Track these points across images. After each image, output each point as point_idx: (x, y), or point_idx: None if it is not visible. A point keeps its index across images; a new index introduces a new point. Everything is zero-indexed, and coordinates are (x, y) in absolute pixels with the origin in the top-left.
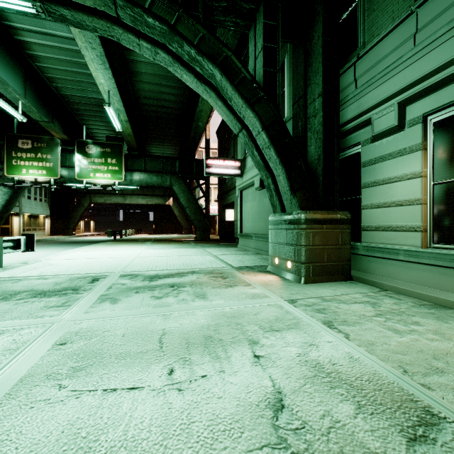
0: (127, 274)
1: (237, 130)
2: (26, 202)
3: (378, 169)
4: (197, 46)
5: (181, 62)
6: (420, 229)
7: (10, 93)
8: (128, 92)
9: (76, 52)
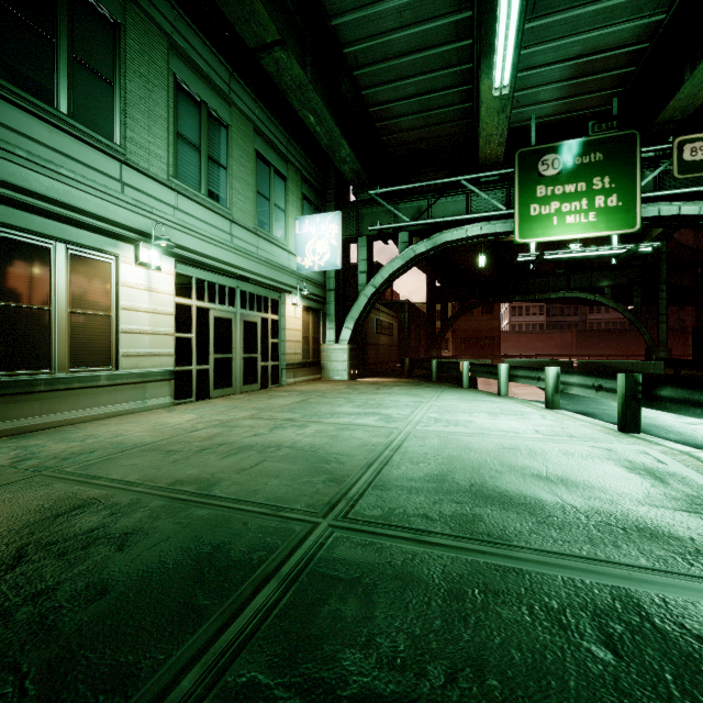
0: None
1: None
2: None
3: None
4: None
5: None
6: None
7: None
8: None
9: None
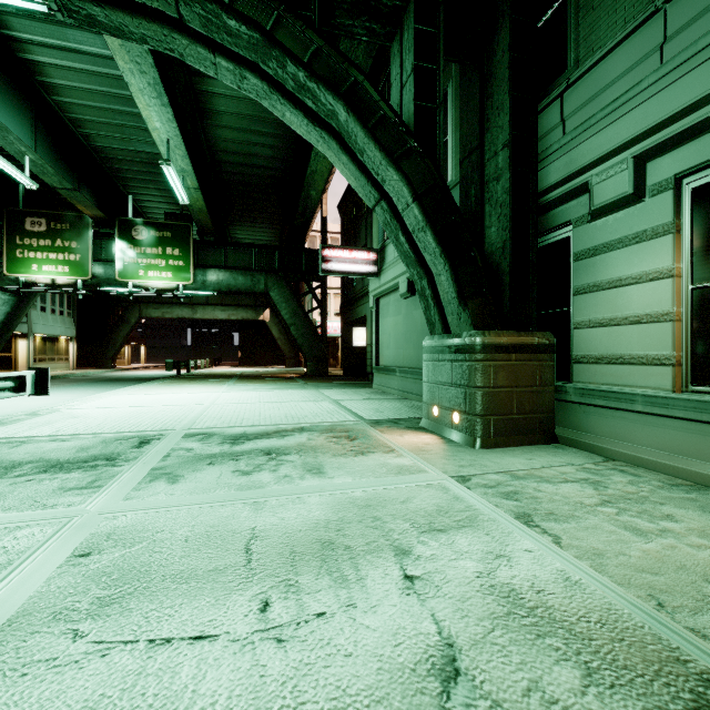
0: (196, 433)
1: (373, 202)
2: (39, 316)
3: (600, 264)
4: (308, 65)
5: (282, 91)
6: (670, 362)
7: (11, 145)
8: (198, 143)
9: (116, 79)
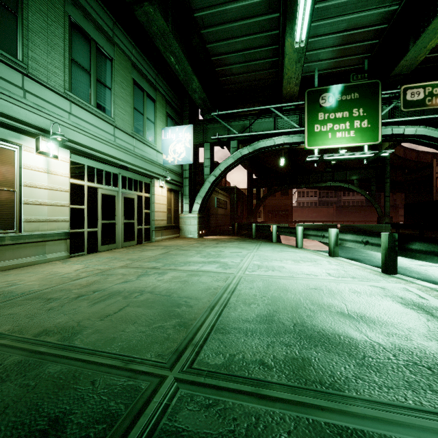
0: None
1: None
2: None
3: None
4: None
5: None
6: None
7: None
8: None
9: None
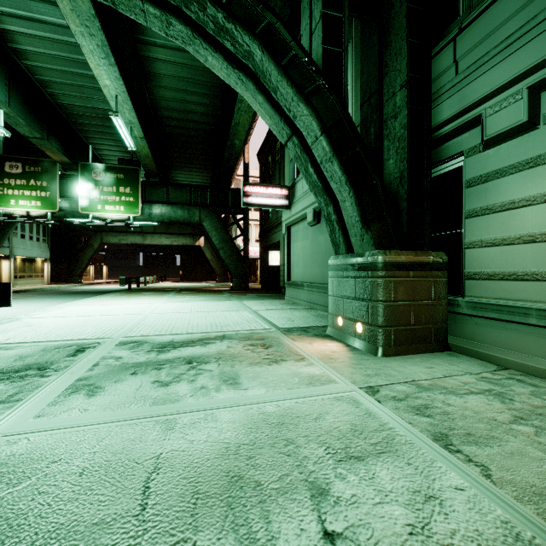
0: (129, 341)
1: (285, 138)
2: (19, 242)
3: (493, 189)
4: (226, 5)
5: (204, 35)
6: None
7: None
8: (144, 101)
9: (74, 46)
